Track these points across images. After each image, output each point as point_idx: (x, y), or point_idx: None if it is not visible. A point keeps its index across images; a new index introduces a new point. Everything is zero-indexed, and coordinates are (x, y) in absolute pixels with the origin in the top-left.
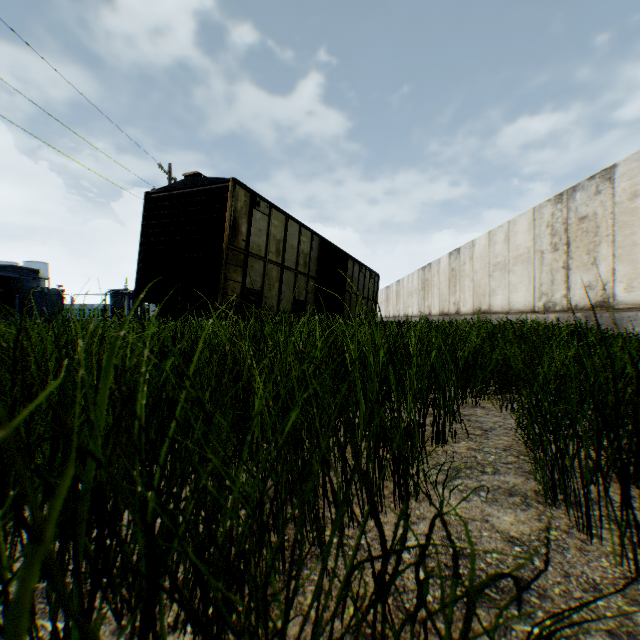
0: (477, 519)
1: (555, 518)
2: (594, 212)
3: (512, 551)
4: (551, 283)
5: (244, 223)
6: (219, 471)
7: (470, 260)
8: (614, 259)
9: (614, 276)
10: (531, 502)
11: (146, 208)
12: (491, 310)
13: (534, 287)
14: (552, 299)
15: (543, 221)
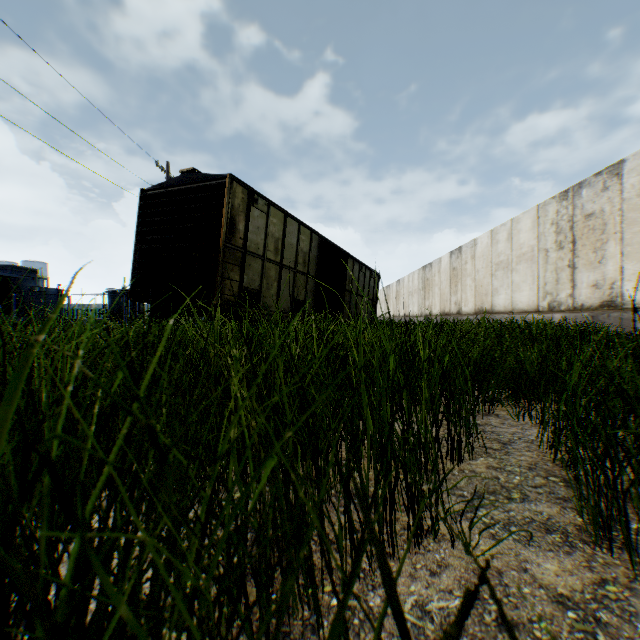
0: (512, 567)
1: (609, 565)
2: (601, 209)
3: (565, 618)
4: (556, 282)
5: (242, 221)
6: (172, 534)
7: (472, 259)
8: (622, 257)
9: (622, 275)
10: (574, 541)
11: (141, 205)
12: (493, 310)
13: (538, 286)
14: (557, 298)
15: (548, 219)
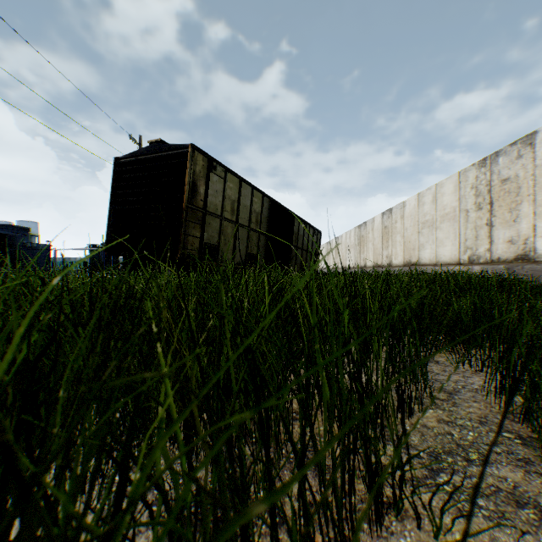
0: None
1: None
2: (516, 174)
3: None
4: (475, 238)
5: (202, 185)
6: None
7: (401, 219)
8: (535, 216)
9: (535, 232)
10: None
11: (115, 172)
12: (420, 262)
13: (459, 242)
14: (476, 253)
15: (468, 183)
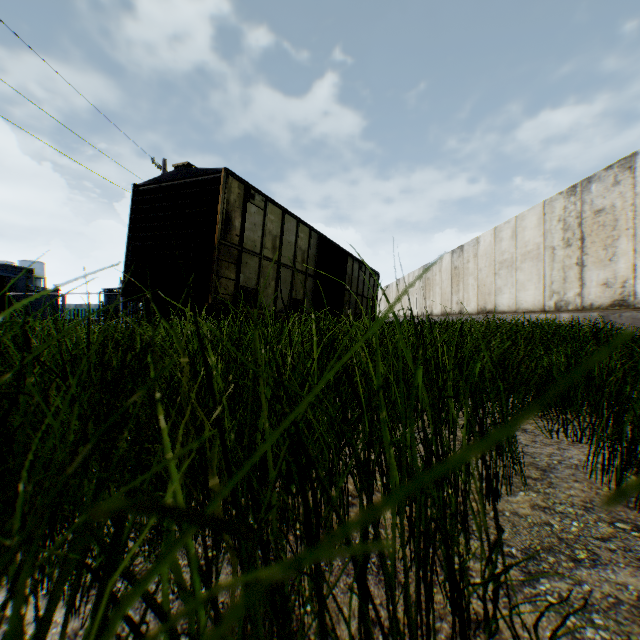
0: None
1: None
2: (612, 204)
3: None
4: (563, 281)
5: (238, 217)
6: None
7: (474, 258)
8: (635, 254)
9: (635, 272)
10: None
11: (134, 201)
12: (497, 310)
13: (544, 285)
14: (564, 298)
15: (554, 215)
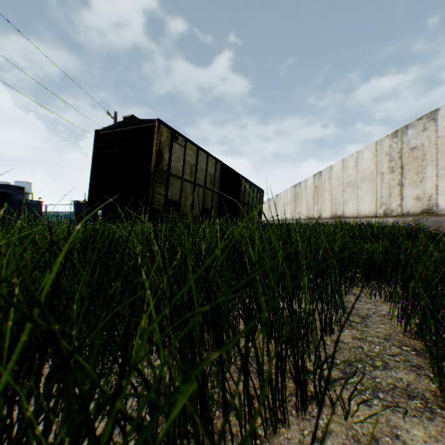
0: (385, 433)
1: None
2: (422, 144)
3: None
4: (389, 196)
5: (166, 152)
6: (73, 442)
7: (329, 180)
8: (437, 178)
9: (437, 190)
10: (433, 407)
11: (96, 141)
12: (344, 215)
13: (376, 199)
14: (390, 207)
15: (383, 151)
